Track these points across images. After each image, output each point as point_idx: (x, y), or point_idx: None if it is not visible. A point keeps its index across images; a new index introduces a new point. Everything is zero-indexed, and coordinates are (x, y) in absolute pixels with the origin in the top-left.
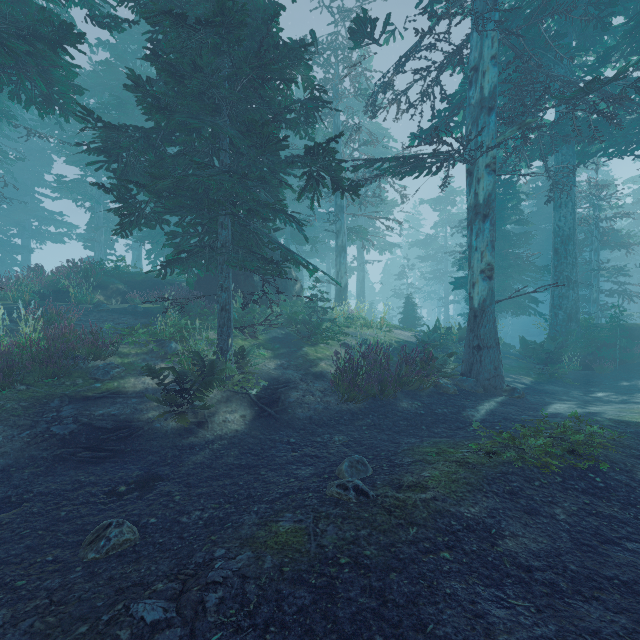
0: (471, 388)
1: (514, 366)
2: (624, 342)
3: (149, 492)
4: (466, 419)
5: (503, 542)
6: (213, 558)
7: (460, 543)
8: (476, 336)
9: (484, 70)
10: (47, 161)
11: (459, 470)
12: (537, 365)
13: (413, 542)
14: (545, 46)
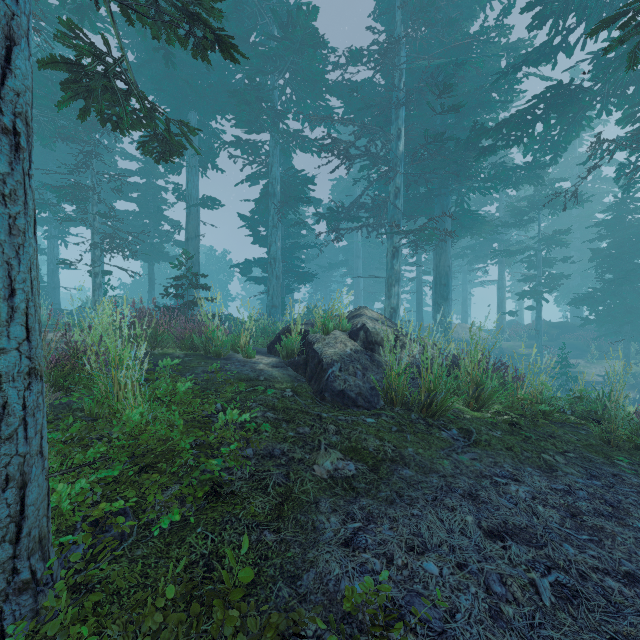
0: None
1: None
2: None
3: None
4: None
5: None
6: None
7: None
8: None
9: None
10: None
11: None
12: None
13: None
14: None
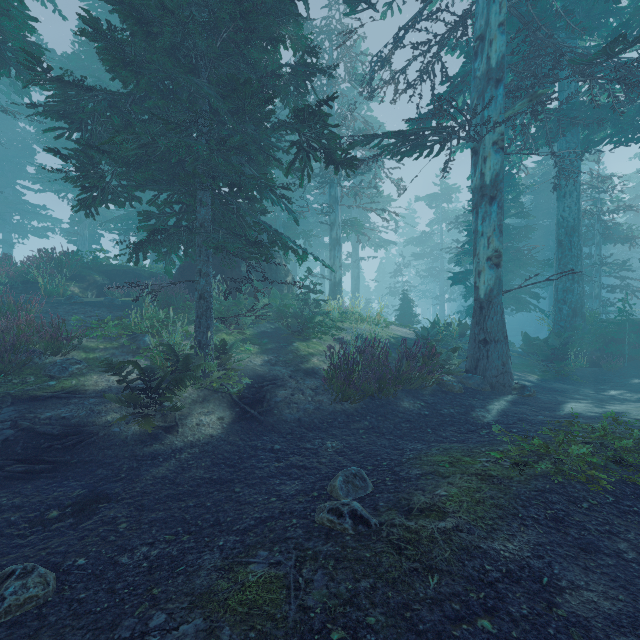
0: (477, 386)
1: (517, 363)
2: (633, 337)
3: (88, 518)
4: (477, 420)
5: (563, 599)
6: (146, 630)
7: (503, 602)
8: (482, 329)
9: (491, 38)
10: (29, 152)
11: (482, 486)
12: (541, 362)
13: (436, 601)
14: (555, 16)
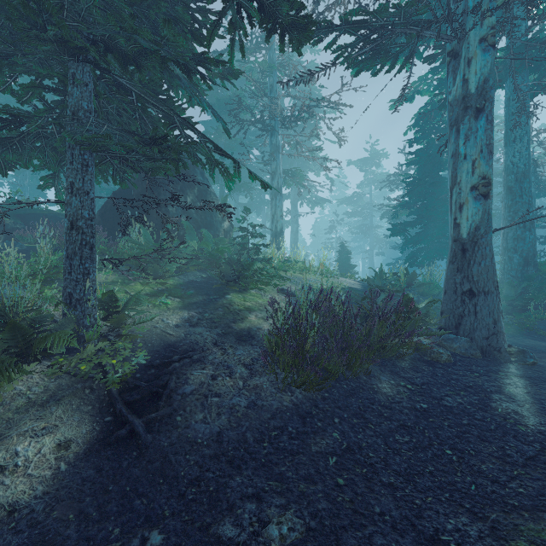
0: (465, 351)
1: None
2: None
3: None
4: (516, 426)
5: None
6: None
7: None
8: (466, 277)
9: None
10: None
11: None
12: None
13: None
14: None
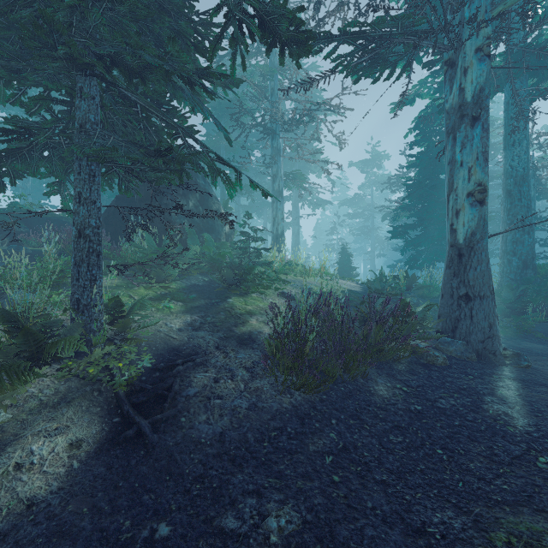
0: (461, 354)
1: None
2: None
3: None
4: (506, 426)
5: None
6: None
7: None
8: (463, 282)
9: None
10: None
11: None
12: None
13: None
14: None
